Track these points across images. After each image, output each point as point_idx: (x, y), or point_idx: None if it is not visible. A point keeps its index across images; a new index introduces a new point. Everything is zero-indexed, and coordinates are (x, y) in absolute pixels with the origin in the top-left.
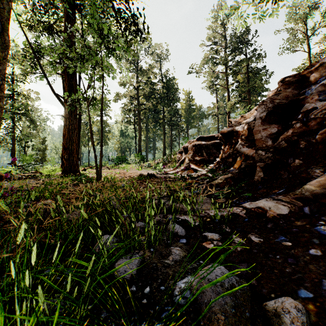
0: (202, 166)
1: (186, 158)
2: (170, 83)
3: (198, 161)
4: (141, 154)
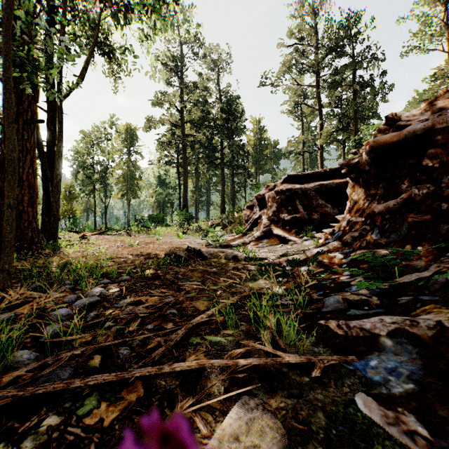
0: (297, 231)
1: (263, 215)
2: (231, 104)
3: (287, 222)
4: (187, 211)
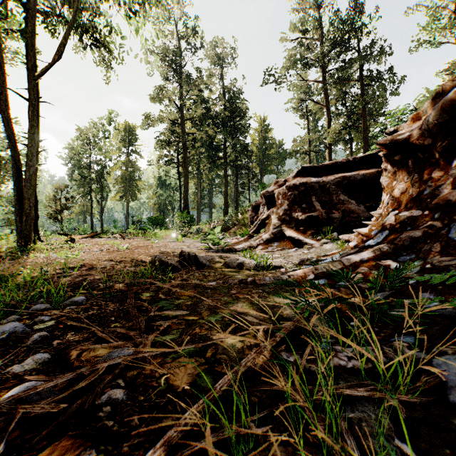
0: (313, 232)
1: (273, 215)
2: (235, 101)
3: (302, 222)
4: (188, 213)
